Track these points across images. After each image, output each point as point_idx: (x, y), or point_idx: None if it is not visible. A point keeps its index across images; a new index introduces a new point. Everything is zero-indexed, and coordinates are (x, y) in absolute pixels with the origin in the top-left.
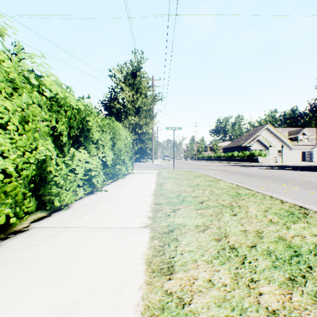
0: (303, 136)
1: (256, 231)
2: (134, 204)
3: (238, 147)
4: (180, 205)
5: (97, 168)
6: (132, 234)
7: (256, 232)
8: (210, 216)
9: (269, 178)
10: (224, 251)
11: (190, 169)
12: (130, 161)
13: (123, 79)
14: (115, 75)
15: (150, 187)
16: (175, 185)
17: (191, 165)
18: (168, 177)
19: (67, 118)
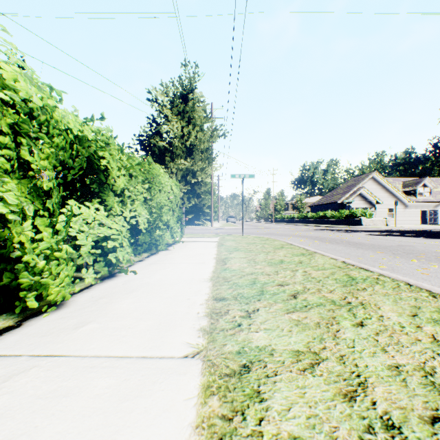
0: (424, 189)
1: (420, 369)
2: (178, 299)
3: (332, 205)
4: (257, 301)
5: (118, 236)
6: (164, 376)
7: (422, 372)
8: (316, 327)
9: (385, 249)
10: (374, 439)
11: (267, 235)
12: (178, 224)
13: (168, 105)
14: (156, 98)
15: (206, 265)
16: (246, 262)
17: (267, 229)
18: (235, 248)
19: (60, 150)
